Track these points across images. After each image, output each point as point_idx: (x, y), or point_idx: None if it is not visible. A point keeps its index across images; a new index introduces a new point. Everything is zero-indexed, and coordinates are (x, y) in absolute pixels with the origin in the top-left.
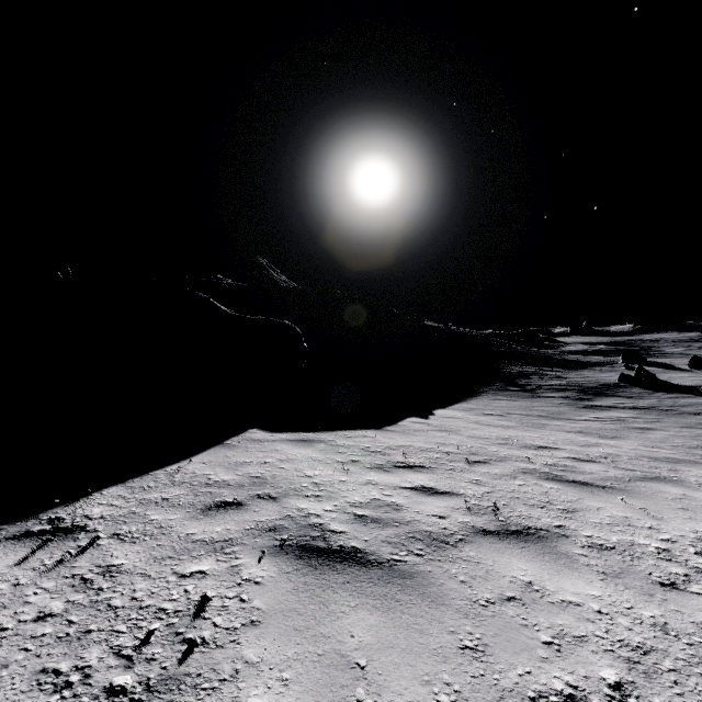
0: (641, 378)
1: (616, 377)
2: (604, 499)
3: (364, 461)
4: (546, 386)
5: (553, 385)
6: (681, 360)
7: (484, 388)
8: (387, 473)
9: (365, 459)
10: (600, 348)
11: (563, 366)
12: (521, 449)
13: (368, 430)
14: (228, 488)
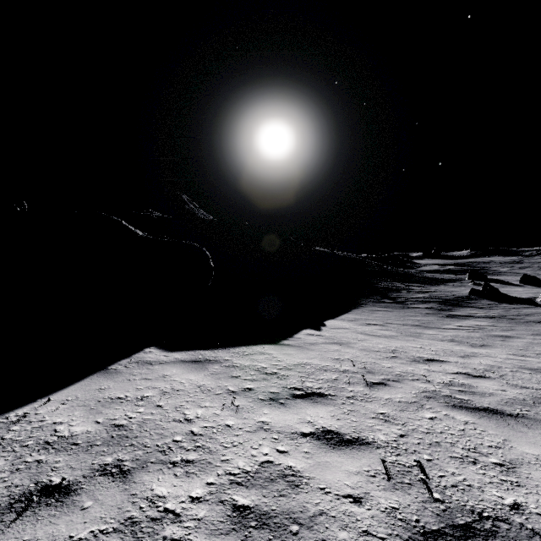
0: (487, 292)
1: (467, 291)
2: (532, 439)
3: (258, 388)
4: (413, 299)
5: (418, 298)
6: (512, 277)
7: (364, 301)
8: (283, 407)
9: (260, 385)
10: (449, 268)
11: (423, 282)
12: (412, 363)
13: (265, 345)
14: (69, 452)
